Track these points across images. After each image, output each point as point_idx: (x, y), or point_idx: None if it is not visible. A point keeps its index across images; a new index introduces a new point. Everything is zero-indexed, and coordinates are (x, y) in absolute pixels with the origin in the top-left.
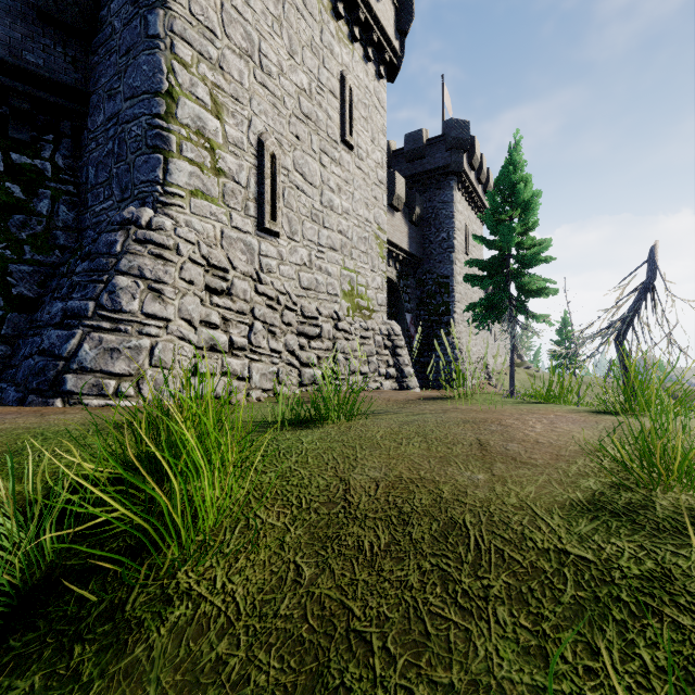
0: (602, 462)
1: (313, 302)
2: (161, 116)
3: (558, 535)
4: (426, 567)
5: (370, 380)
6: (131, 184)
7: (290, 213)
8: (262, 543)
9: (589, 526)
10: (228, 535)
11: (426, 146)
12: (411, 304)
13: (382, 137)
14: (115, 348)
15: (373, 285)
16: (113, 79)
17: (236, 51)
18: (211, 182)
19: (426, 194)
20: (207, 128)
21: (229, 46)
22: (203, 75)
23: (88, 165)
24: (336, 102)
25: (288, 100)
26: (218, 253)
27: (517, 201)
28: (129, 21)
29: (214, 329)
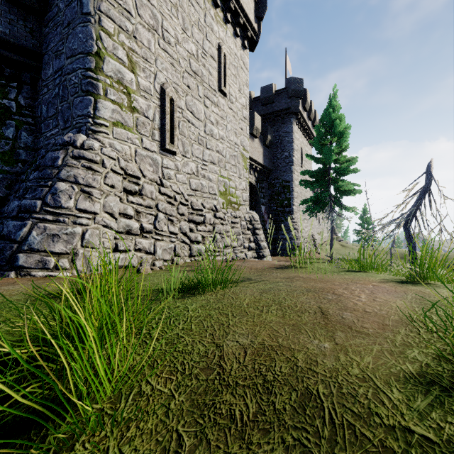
0: (419, 332)
1: (199, 199)
2: (91, 70)
3: (400, 411)
4: (288, 441)
5: (238, 251)
6: (71, 117)
7: (183, 138)
8: (150, 410)
9: (424, 401)
10: (123, 403)
11: (274, 95)
12: (264, 199)
13: (246, 88)
14: (56, 234)
15: (239, 187)
16: (58, 44)
17: (145, 26)
18: (127, 117)
19: (274, 127)
20: (125, 79)
21: (141, 22)
22: (122, 42)
23: (42, 104)
24: (215, 64)
25: (182, 61)
26: (133, 166)
27: (335, 132)
28: (70, 3)
29: (129, 219)
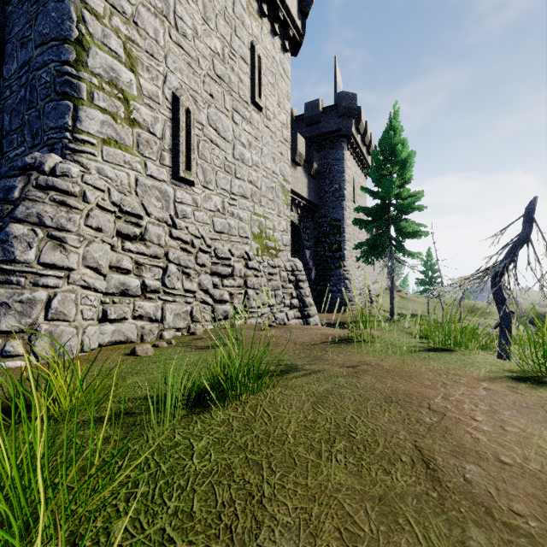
0: None
1: (226, 244)
2: (70, 63)
3: None
4: None
5: (277, 311)
6: (41, 130)
7: (204, 164)
8: None
9: None
10: None
11: (322, 113)
12: (309, 242)
13: (287, 102)
14: (3, 302)
15: (279, 228)
16: (25, 27)
17: (151, 9)
18: (124, 132)
19: (322, 153)
20: (121, 79)
21: (144, 3)
22: (116, 28)
23: (3, 112)
24: (246, 68)
25: (202, 61)
26: (132, 200)
27: (396, 159)
28: None
29: (126, 274)
